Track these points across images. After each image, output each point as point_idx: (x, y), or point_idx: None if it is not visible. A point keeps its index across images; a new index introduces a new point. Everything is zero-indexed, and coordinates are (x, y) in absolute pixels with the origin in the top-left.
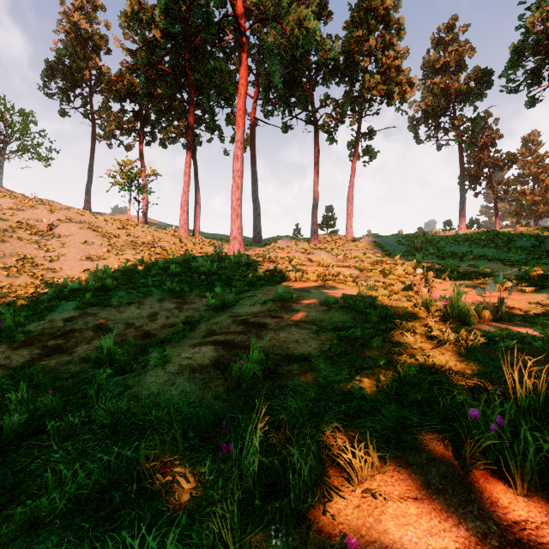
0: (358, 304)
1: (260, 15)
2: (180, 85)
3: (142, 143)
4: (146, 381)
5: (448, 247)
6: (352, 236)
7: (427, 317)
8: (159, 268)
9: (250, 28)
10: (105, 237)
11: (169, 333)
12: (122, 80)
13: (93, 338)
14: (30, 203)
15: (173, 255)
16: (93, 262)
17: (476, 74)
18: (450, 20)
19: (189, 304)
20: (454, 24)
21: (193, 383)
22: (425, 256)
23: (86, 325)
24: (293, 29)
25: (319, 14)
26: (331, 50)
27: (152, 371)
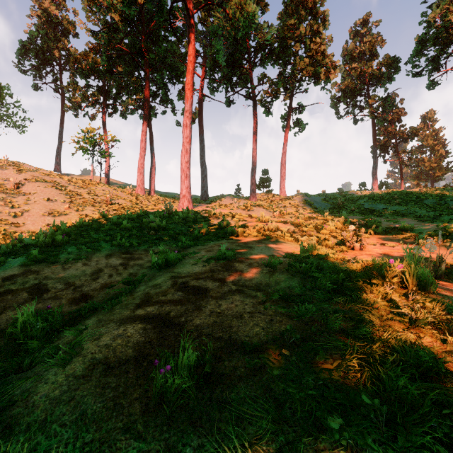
0: (305, 266)
1: (207, 6)
2: (137, 63)
3: (105, 114)
4: (35, 393)
5: (366, 205)
6: (285, 195)
7: (384, 284)
8: (113, 223)
9: (198, 17)
10: (68, 195)
11: (107, 295)
12: (86, 58)
13: (25, 302)
14: (0, 164)
15: (127, 211)
16: (54, 217)
17: (386, 61)
18: (365, 16)
19: (135, 260)
20: (368, 19)
21: (100, 396)
22: (348, 213)
23: (23, 285)
24: (235, 12)
25: (257, 4)
26: (268, 32)
27: (53, 369)
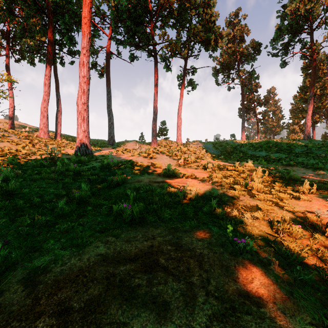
0: None
1: None
2: (36, 3)
3: (8, 57)
4: None
5: (250, 152)
6: (181, 142)
7: None
8: None
9: None
10: None
11: None
12: None
13: None
14: None
15: None
16: None
17: (253, 44)
18: (237, 10)
19: None
20: (238, 13)
21: None
22: (239, 159)
23: None
24: None
25: None
26: None
27: None
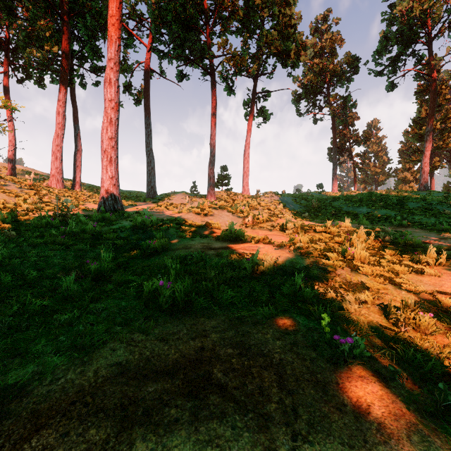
0: None
1: None
2: None
3: (8, 76)
4: None
5: (345, 207)
6: (249, 194)
7: None
8: None
9: None
10: None
11: None
12: None
13: None
14: None
15: None
16: None
17: (348, 58)
18: (326, 11)
19: None
20: (328, 16)
21: None
22: (330, 217)
23: None
24: None
25: None
26: None
27: None
